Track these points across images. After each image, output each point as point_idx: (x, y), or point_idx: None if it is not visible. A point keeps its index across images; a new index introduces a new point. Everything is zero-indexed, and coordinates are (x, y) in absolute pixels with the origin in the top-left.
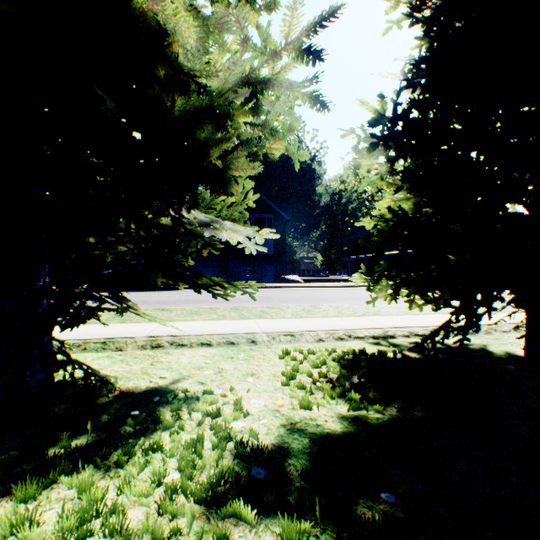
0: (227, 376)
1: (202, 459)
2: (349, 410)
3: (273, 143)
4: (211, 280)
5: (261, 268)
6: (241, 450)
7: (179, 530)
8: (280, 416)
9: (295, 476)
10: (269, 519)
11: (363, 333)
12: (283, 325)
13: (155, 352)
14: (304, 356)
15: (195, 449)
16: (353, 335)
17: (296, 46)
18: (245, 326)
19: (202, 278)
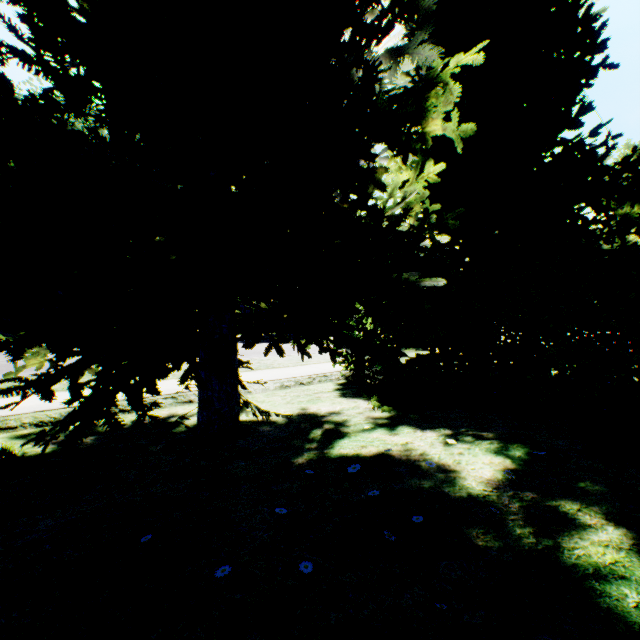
0: None
1: None
2: None
3: None
4: None
5: None
6: None
7: None
8: None
9: None
10: None
11: (22, 420)
12: None
13: None
14: None
15: None
16: None
17: None
18: None
19: None
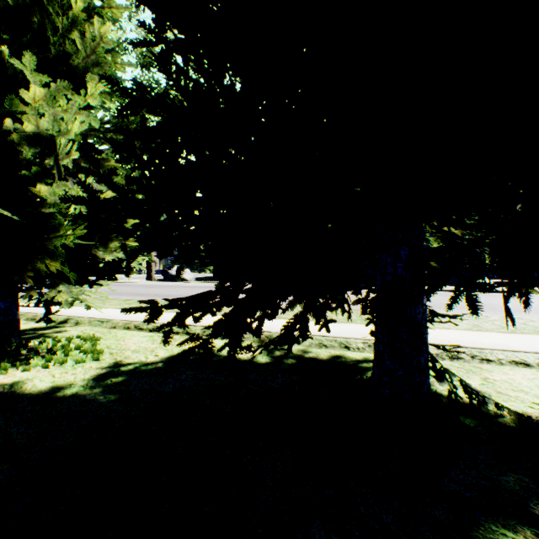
0: None
1: None
2: None
3: None
4: None
5: None
6: None
7: None
8: None
9: None
10: None
11: None
12: None
13: (460, 364)
14: None
15: None
16: None
17: None
18: None
19: None
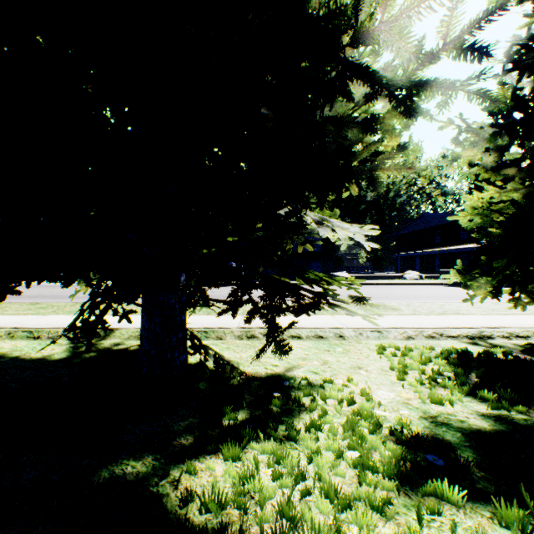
0: (335, 368)
1: (369, 441)
2: (486, 409)
3: (389, 140)
4: (315, 275)
5: (308, 265)
6: (402, 436)
7: (388, 500)
8: (414, 409)
9: (470, 466)
10: (470, 502)
11: (455, 332)
12: (363, 321)
13: (252, 342)
14: (403, 352)
15: (352, 431)
16: (445, 334)
17: (457, 45)
18: (324, 321)
19: (308, 273)
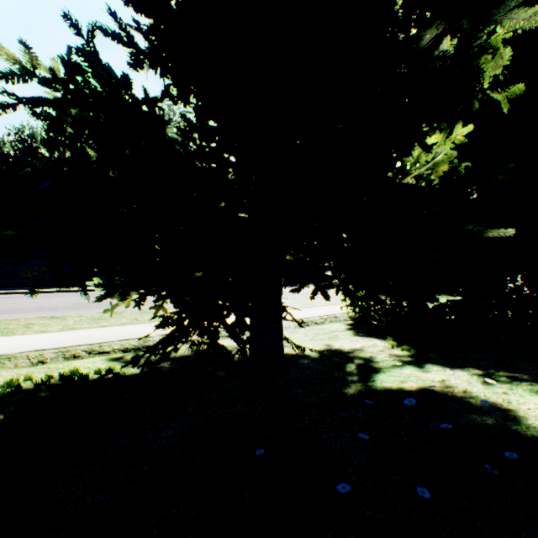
0: None
1: None
2: None
3: None
4: None
5: None
6: None
7: None
8: None
9: None
10: None
11: (113, 346)
12: (16, 344)
13: None
14: None
15: None
16: (98, 350)
17: None
18: None
19: None
